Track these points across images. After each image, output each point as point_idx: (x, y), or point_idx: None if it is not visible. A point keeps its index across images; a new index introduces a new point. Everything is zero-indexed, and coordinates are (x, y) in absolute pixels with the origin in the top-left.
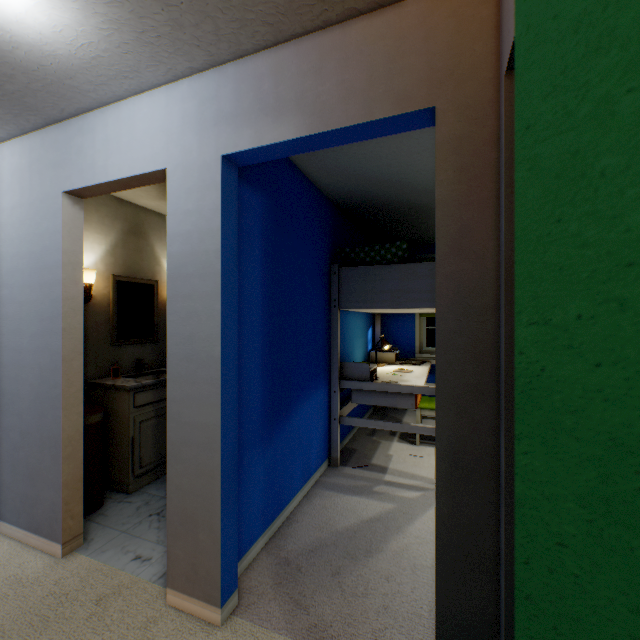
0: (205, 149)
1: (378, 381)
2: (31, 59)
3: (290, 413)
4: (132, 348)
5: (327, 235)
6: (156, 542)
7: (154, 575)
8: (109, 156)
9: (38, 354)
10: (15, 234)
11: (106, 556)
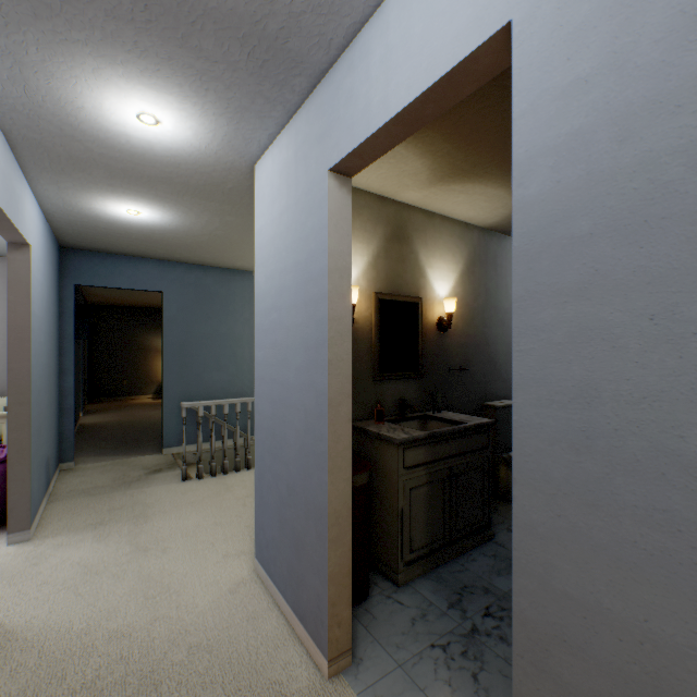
0: None
1: None
2: None
3: None
4: (394, 384)
5: None
6: None
7: None
8: (390, 77)
9: (302, 392)
10: (282, 245)
11: None
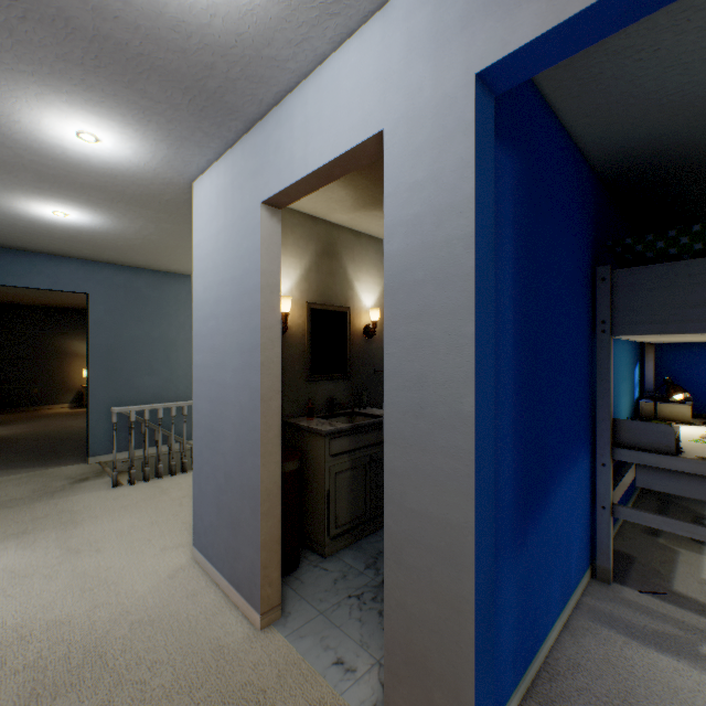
0: (444, 76)
1: (685, 455)
2: (228, 29)
3: (546, 498)
4: (325, 384)
5: (588, 222)
6: (359, 643)
7: (361, 703)
8: (308, 142)
9: (239, 391)
10: (220, 261)
11: (304, 645)
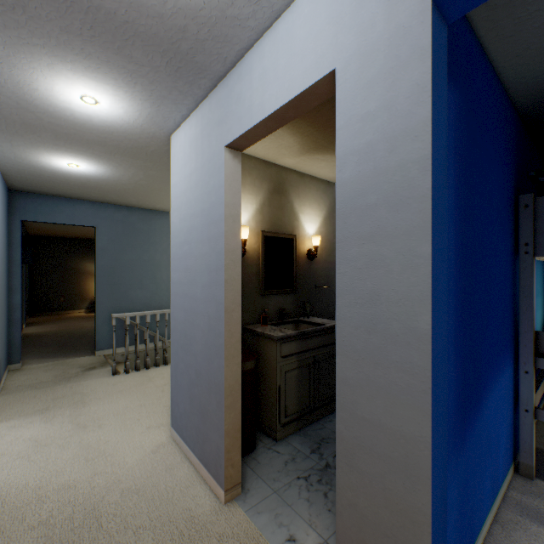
0: (398, 8)
1: None
2: None
3: (479, 404)
4: (275, 298)
5: (511, 155)
6: (308, 522)
7: None
8: (265, 89)
9: (207, 303)
10: (192, 197)
11: (261, 521)
